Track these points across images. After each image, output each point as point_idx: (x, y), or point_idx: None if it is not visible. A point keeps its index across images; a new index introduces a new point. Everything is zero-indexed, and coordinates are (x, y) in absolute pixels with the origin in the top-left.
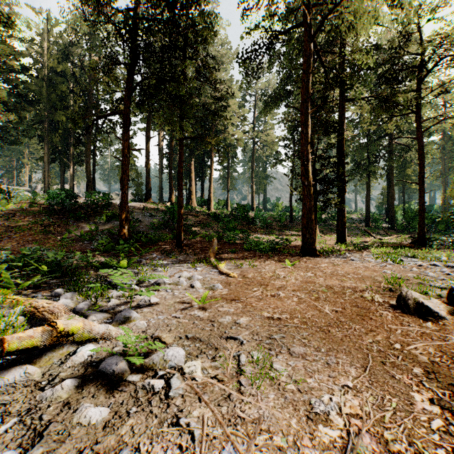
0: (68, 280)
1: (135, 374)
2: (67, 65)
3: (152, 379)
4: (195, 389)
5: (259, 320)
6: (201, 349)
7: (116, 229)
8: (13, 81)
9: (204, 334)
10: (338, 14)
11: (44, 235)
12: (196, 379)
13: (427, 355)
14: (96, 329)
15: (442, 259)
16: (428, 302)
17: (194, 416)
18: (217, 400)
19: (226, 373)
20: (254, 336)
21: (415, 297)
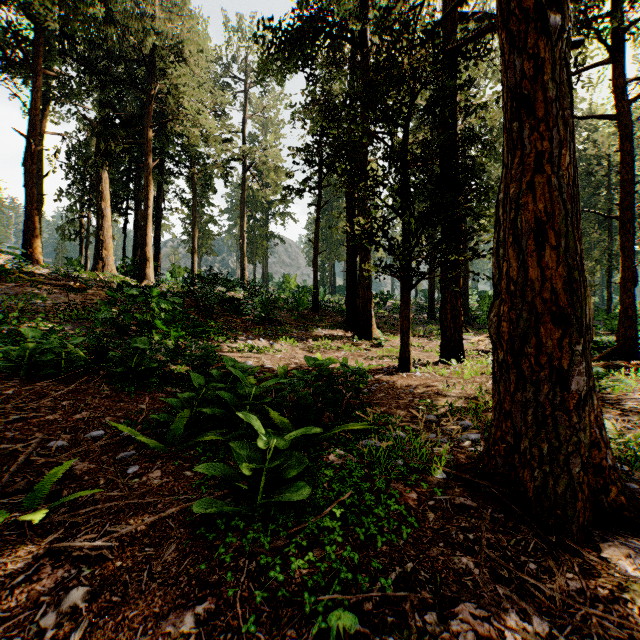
0: None
1: None
2: None
3: None
4: None
5: None
6: None
7: None
8: None
9: None
10: None
11: None
12: None
13: None
14: None
15: None
16: None
17: None
18: None
19: None
20: None
21: None
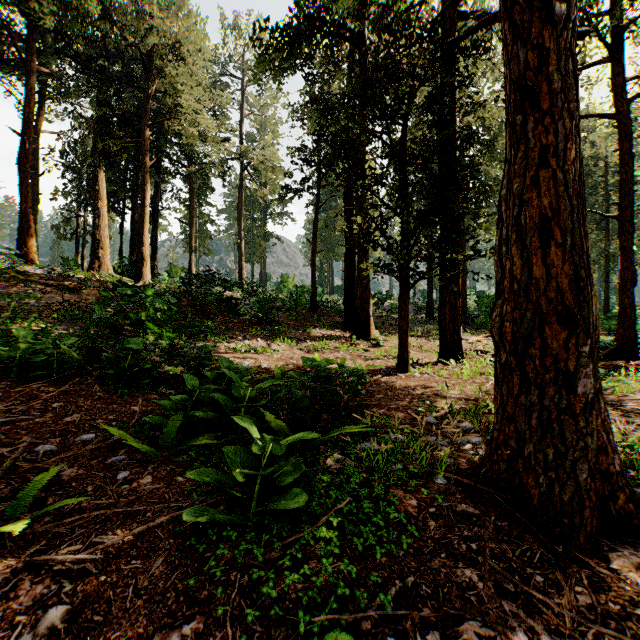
0: None
1: None
2: None
3: None
4: None
5: None
6: None
7: None
8: None
9: None
10: None
11: None
12: None
13: None
14: None
15: None
16: None
17: None
18: None
19: None
20: None
21: None
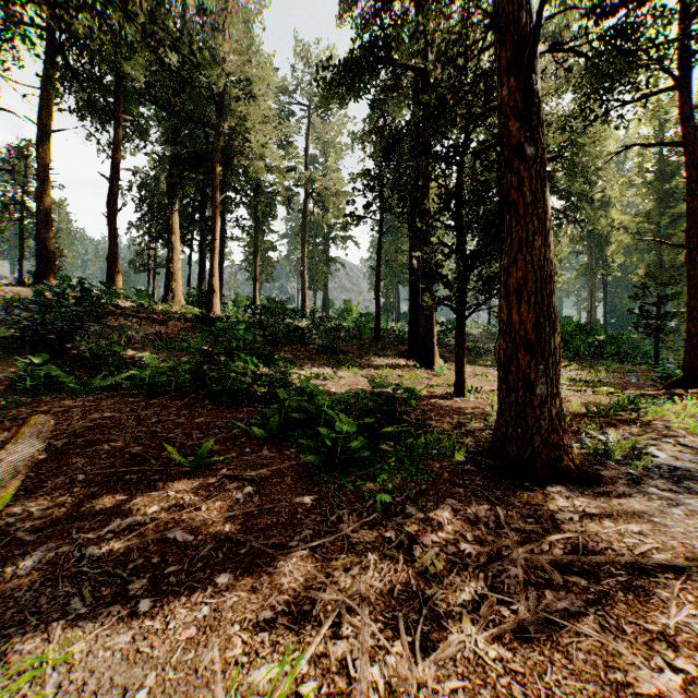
0: None
1: None
2: None
3: None
4: None
5: None
6: None
7: None
8: None
9: None
10: None
11: None
12: None
13: None
14: None
15: None
16: None
17: None
18: None
19: None
20: None
21: None
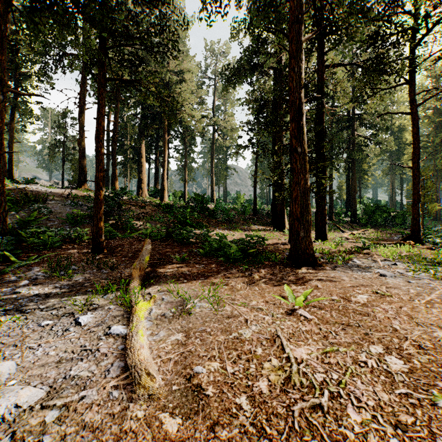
0: None
1: None
2: None
3: None
4: None
5: None
6: None
7: None
8: None
9: None
10: None
11: None
12: None
13: None
14: None
15: None
16: None
17: None
18: None
19: None
20: None
21: None
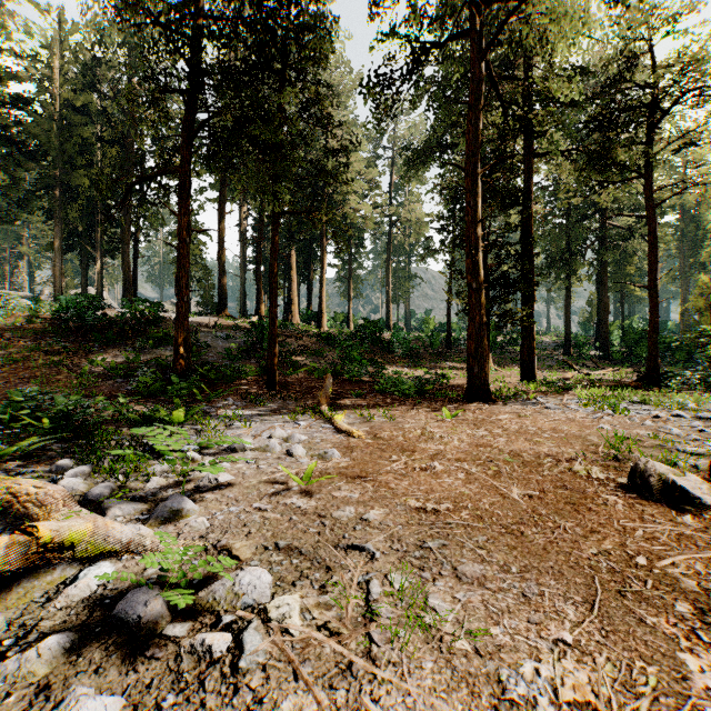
0: (83, 444)
1: (179, 621)
2: (92, 96)
3: (210, 634)
4: (287, 654)
5: (403, 513)
6: (302, 569)
7: (170, 359)
8: (3, 121)
9: (308, 540)
10: (526, 16)
11: (50, 369)
12: (291, 632)
13: (694, 578)
14: (118, 534)
15: (688, 407)
16: (683, 480)
17: (284, 710)
18: (328, 675)
19: (345, 618)
20: (394, 544)
21: (660, 472)
